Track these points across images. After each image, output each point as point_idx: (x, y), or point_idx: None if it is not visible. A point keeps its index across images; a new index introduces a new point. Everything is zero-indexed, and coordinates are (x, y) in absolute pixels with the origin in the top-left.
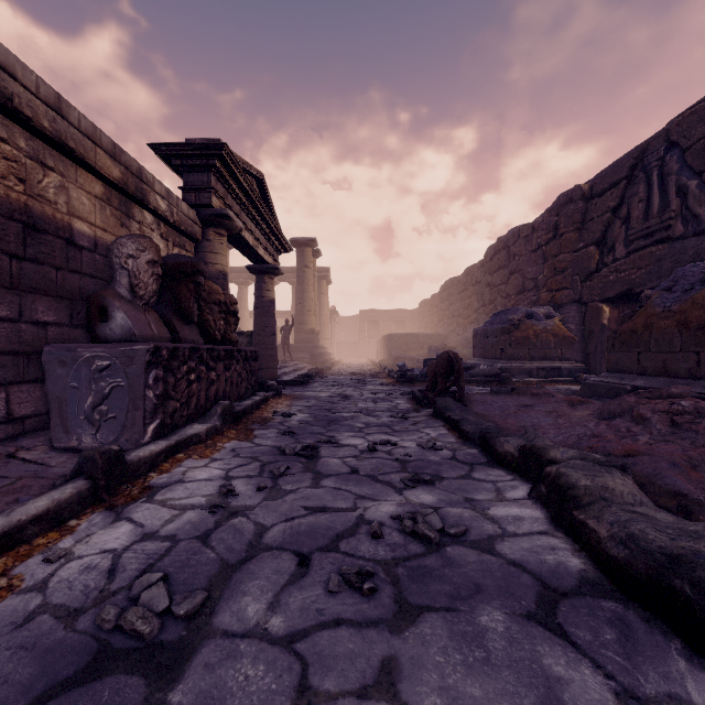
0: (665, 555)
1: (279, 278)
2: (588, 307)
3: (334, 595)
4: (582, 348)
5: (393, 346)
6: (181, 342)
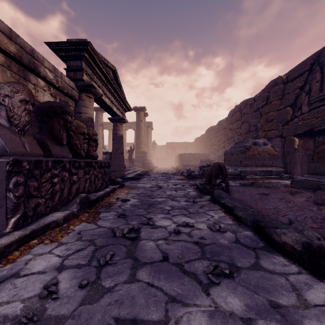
0: None
1: (128, 127)
2: (286, 139)
3: None
4: (282, 160)
5: (183, 159)
6: (52, 156)
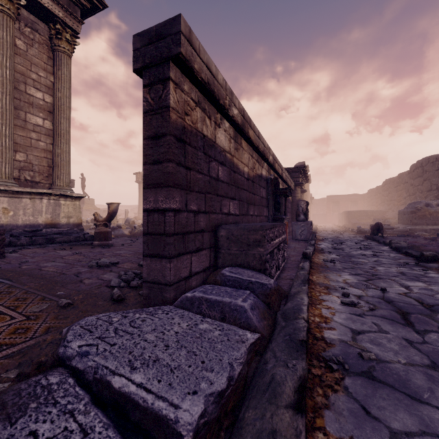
0: (398, 246)
1: None
2: None
3: (356, 249)
4: None
5: (351, 217)
6: (306, 220)
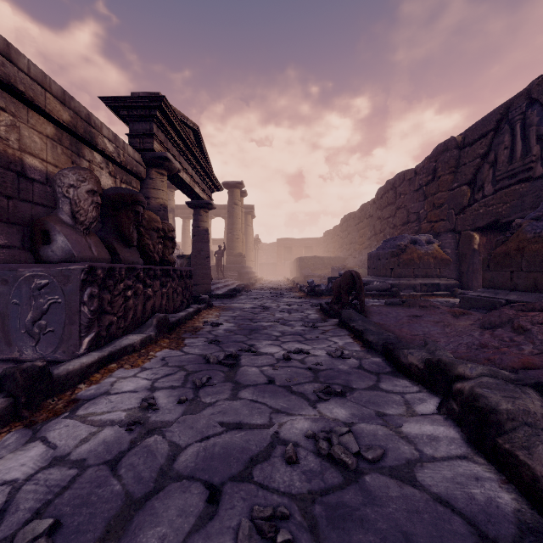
0: None
1: (214, 213)
2: (462, 235)
3: None
4: (456, 268)
5: (304, 266)
6: (121, 262)
